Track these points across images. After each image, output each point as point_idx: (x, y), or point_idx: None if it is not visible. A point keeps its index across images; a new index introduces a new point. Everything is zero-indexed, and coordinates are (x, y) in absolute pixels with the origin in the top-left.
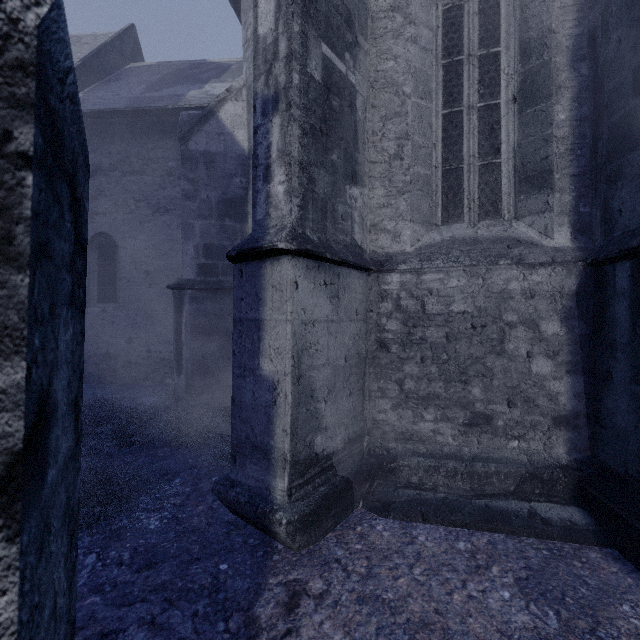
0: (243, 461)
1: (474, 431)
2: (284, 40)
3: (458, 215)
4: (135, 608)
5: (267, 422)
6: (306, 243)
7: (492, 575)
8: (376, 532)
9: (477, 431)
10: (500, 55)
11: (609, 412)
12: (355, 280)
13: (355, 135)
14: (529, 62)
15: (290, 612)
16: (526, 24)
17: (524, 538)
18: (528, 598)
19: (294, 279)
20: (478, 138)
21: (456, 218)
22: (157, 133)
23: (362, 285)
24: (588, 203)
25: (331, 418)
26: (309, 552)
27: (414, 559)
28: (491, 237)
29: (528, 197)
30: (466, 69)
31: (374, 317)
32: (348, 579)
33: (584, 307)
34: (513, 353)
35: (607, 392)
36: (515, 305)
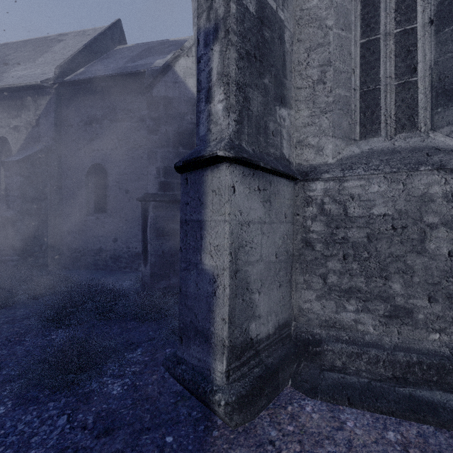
0: (188, 342)
1: (394, 322)
2: None
3: (375, 130)
4: None
5: (208, 310)
6: (242, 152)
7: None
8: (306, 413)
9: (397, 323)
10: None
11: None
12: (284, 187)
13: (283, 64)
14: None
15: None
16: None
17: None
18: None
19: (231, 184)
20: (394, 60)
21: (373, 133)
22: (133, 91)
23: (290, 192)
24: None
25: (264, 307)
26: (245, 430)
27: (345, 448)
28: (409, 147)
29: (446, 109)
30: (383, 1)
31: (300, 220)
32: None
33: None
34: (434, 252)
35: None
36: (436, 207)
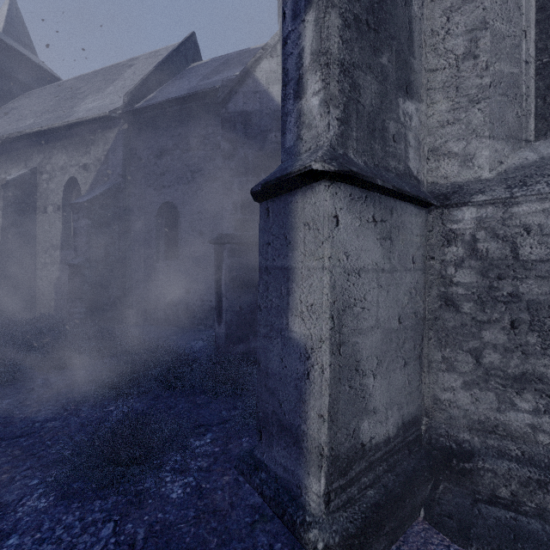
0: (269, 440)
1: None
2: None
3: None
4: None
5: (298, 399)
6: (349, 165)
7: None
8: None
9: None
10: None
11: None
12: (411, 218)
13: (410, 35)
14: None
15: None
16: None
17: None
18: None
19: (333, 212)
20: None
21: None
22: (208, 113)
23: (420, 225)
24: None
25: (381, 397)
26: None
27: None
28: None
29: None
30: None
31: (436, 266)
32: None
33: None
34: None
35: None
36: None
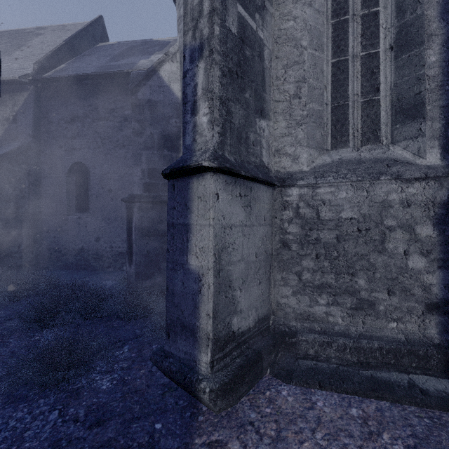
0: (175, 337)
1: (359, 314)
2: None
3: (344, 142)
4: None
5: (194, 307)
6: (225, 162)
7: (384, 442)
8: (282, 397)
9: (362, 314)
10: (379, 13)
11: None
12: (263, 193)
13: (263, 79)
14: (404, 17)
15: None
16: None
17: (406, 406)
18: None
19: (215, 191)
20: (361, 80)
21: (343, 144)
22: (117, 90)
23: (269, 197)
24: None
25: (245, 303)
26: (228, 414)
27: (315, 424)
28: (372, 158)
29: (403, 126)
30: (351, 26)
31: (278, 222)
32: (261, 441)
33: None
34: (392, 251)
35: None
36: (394, 212)
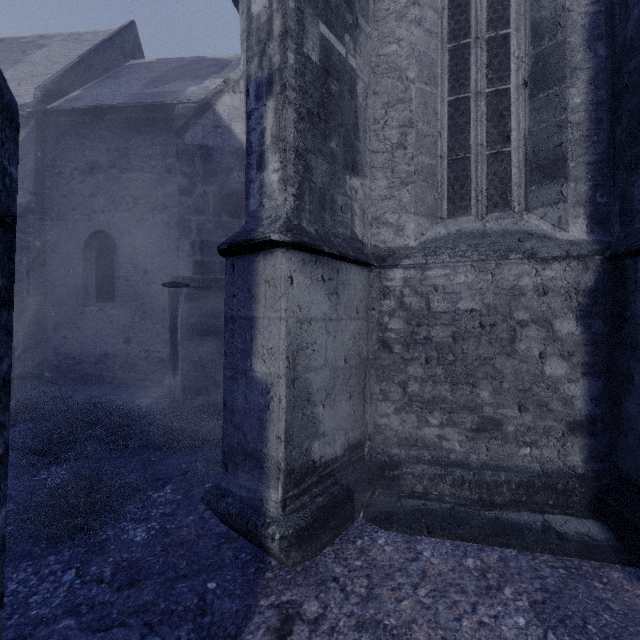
0: (235, 469)
1: (482, 437)
2: (278, 17)
3: (465, 207)
4: (112, 634)
5: (260, 428)
6: (302, 235)
7: (505, 597)
8: (377, 546)
9: (486, 437)
10: (510, 37)
11: (630, 418)
12: (355, 276)
13: (355, 122)
14: (541, 43)
15: (282, 639)
16: (538, 3)
17: (538, 554)
18: (546, 625)
19: (289, 274)
20: (486, 126)
21: (463, 211)
22: (156, 129)
23: (363, 281)
24: (605, 193)
25: (329, 423)
26: (305, 569)
27: (419, 578)
28: (500, 230)
29: (540, 187)
30: (473, 53)
31: (376, 315)
32: (346, 601)
33: (602, 304)
34: (525, 354)
35: (628, 396)
36: (527, 302)
